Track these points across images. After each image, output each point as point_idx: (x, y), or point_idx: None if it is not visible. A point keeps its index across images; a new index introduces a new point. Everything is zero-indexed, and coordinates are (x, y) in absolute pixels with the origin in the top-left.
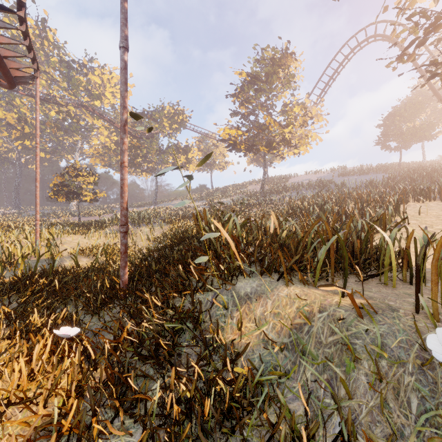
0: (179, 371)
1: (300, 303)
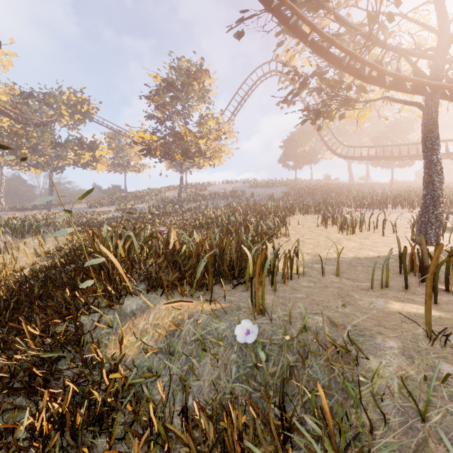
0: (56, 394)
1: (175, 313)
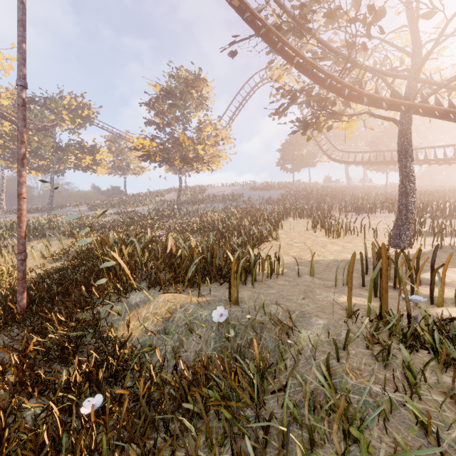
0: (81, 363)
1: (170, 304)
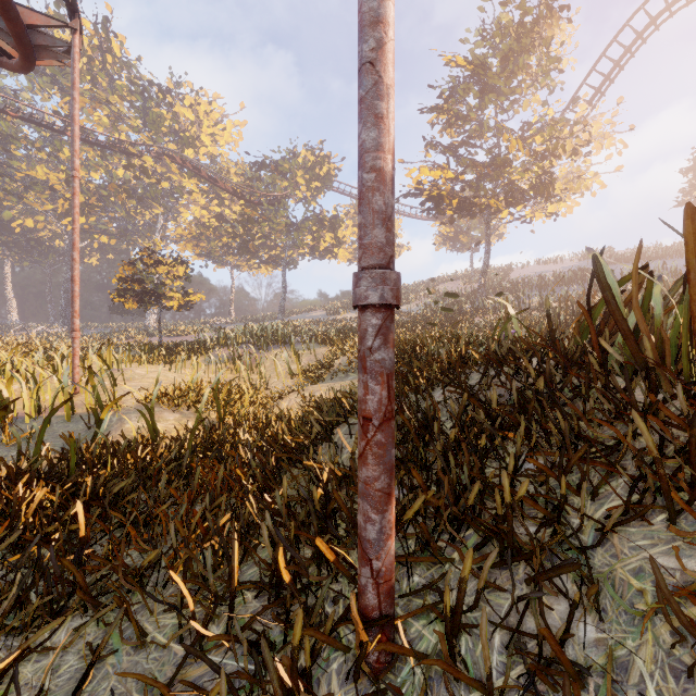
0: None
1: None
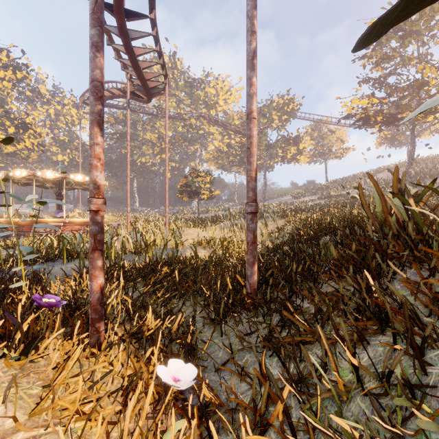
0: None
1: None
